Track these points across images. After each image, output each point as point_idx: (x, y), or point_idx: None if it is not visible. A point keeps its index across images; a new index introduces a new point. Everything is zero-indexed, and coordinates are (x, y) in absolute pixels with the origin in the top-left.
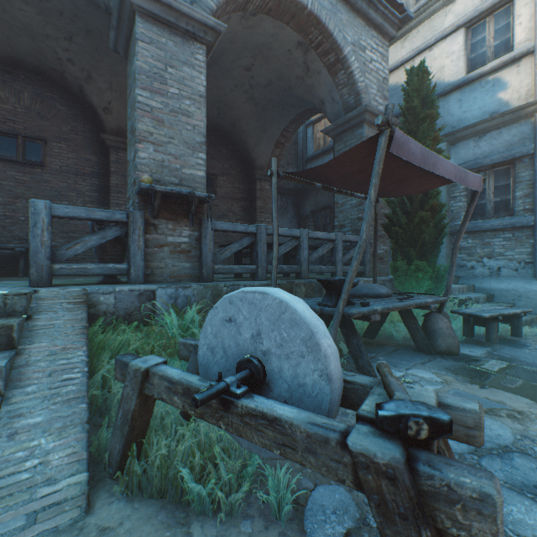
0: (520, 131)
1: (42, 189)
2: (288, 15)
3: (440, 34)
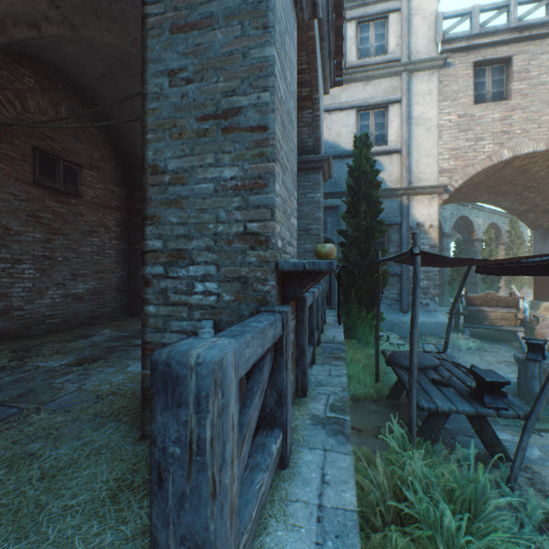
0: (392, 205)
1: None
2: None
3: (339, 105)
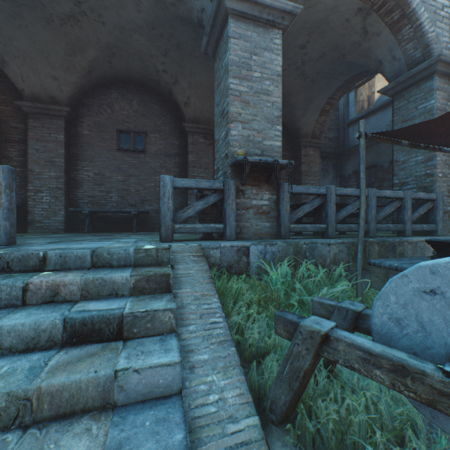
0: None
1: (144, 168)
2: None
3: None
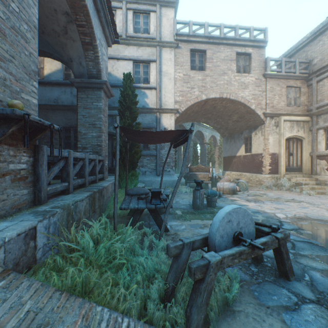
0: (152, 117)
1: None
2: None
3: (123, 57)
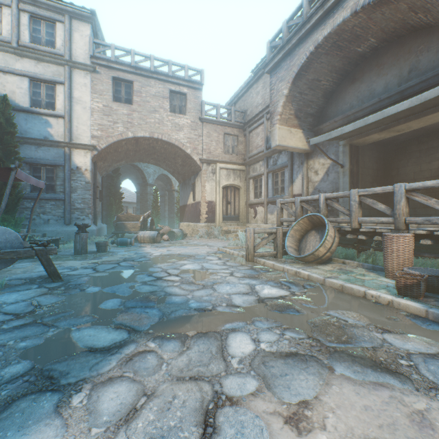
0: (59, 152)
1: None
2: None
3: (14, 71)
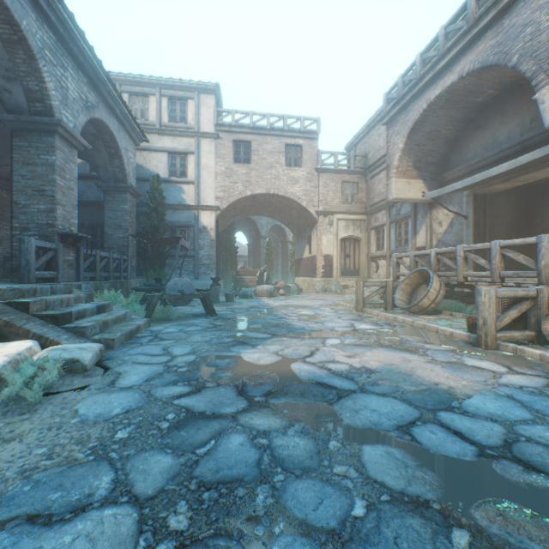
0: (190, 215)
1: None
2: (97, 124)
3: (157, 148)
